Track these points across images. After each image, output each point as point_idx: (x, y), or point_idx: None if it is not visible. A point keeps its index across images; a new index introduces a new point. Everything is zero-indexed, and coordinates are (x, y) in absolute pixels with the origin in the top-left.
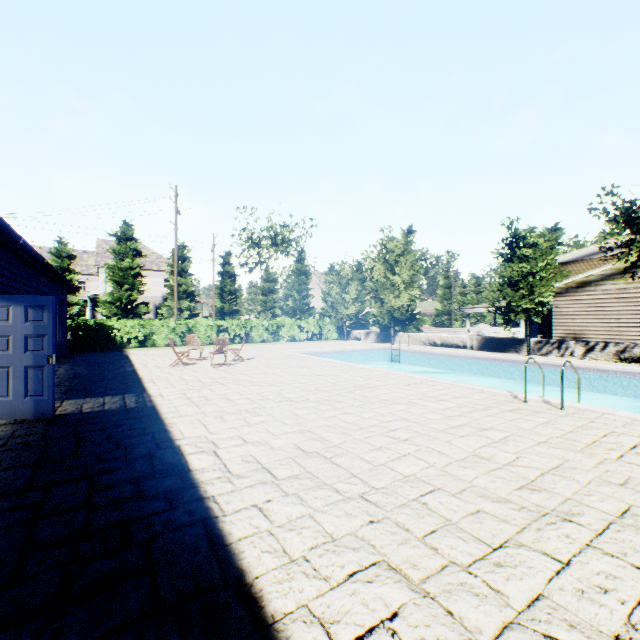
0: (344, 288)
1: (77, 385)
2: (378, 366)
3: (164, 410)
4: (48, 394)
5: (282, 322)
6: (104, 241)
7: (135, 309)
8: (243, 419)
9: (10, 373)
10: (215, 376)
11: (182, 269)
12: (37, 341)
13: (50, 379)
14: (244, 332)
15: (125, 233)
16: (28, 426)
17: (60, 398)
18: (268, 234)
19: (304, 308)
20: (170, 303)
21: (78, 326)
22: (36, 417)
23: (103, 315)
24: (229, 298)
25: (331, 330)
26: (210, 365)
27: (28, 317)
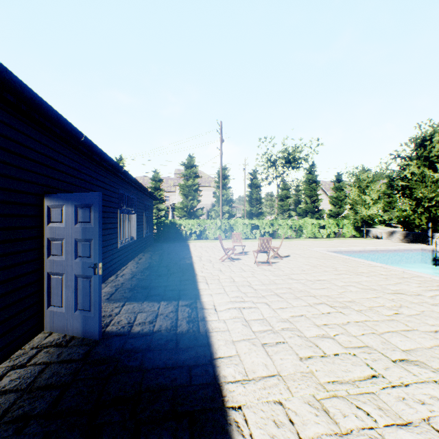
0: (363, 190)
1: (145, 279)
2: (414, 268)
3: (220, 350)
4: (94, 310)
5: (303, 221)
6: (178, 170)
7: (195, 212)
8: (377, 435)
9: (63, 281)
10: (263, 279)
11: (223, 184)
12: (84, 246)
13: (95, 292)
14: (271, 229)
15: (189, 163)
16: (65, 356)
17: (124, 298)
18: (282, 155)
19: (314, 210)
20: (216, 208)
21: (160, 224)
22: (83, 335)
23: (177, 216)
24: (255, 203)
25: (349, 229)
26: (253, 262)
27: (77, 218)
